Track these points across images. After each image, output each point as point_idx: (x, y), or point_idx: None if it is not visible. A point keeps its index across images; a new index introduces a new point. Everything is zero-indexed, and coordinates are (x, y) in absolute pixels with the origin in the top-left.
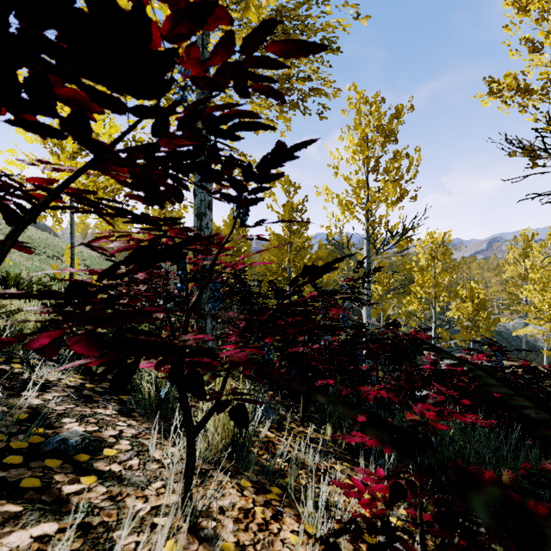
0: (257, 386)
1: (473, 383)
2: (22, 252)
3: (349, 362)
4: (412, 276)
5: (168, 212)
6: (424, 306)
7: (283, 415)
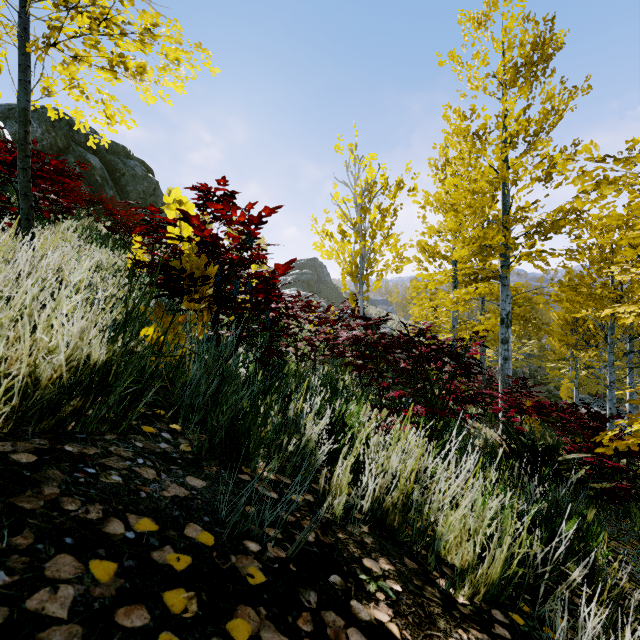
0: None
1: None
2: None
3: None
4: None
5: None
6: None
7: None
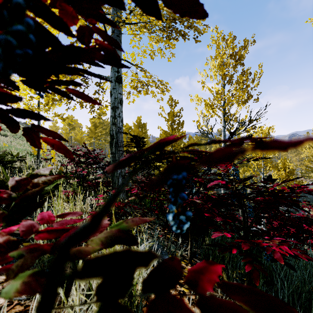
0: (153, 225)
1: (311, 226)
2: (19, 141)
3: (217, 208)
4: (245, 156)
5: (102, 119)
6: (256, 173)
7: (173, 253)
